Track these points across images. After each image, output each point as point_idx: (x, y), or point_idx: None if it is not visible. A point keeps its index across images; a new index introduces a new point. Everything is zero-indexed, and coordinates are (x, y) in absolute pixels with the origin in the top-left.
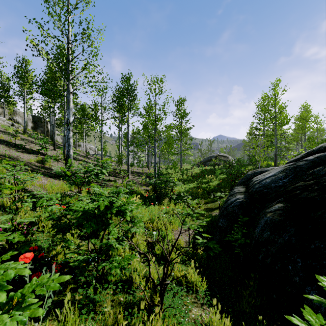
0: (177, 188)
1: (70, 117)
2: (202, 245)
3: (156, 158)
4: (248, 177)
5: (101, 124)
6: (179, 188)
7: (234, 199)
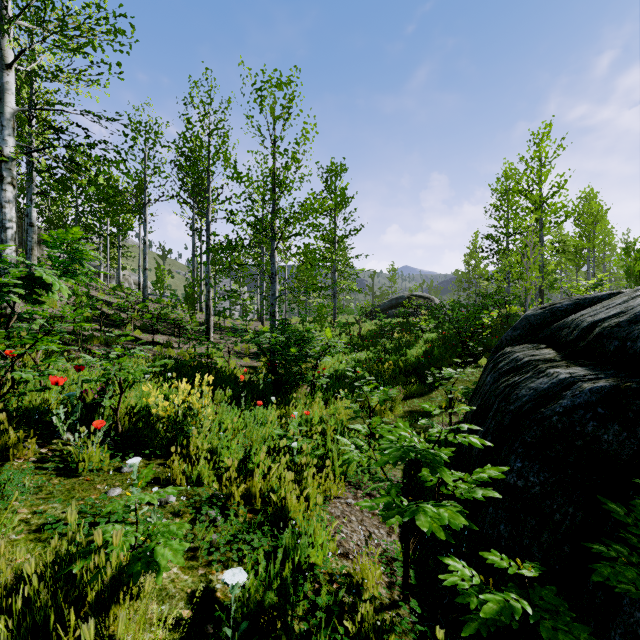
0: (329, 362)
1: (3, 142)
2: (495, 622)
3: (275, 285)
4: (534, 321)
5: (144, 211)
6: (332, 362)
7: (547, 384)
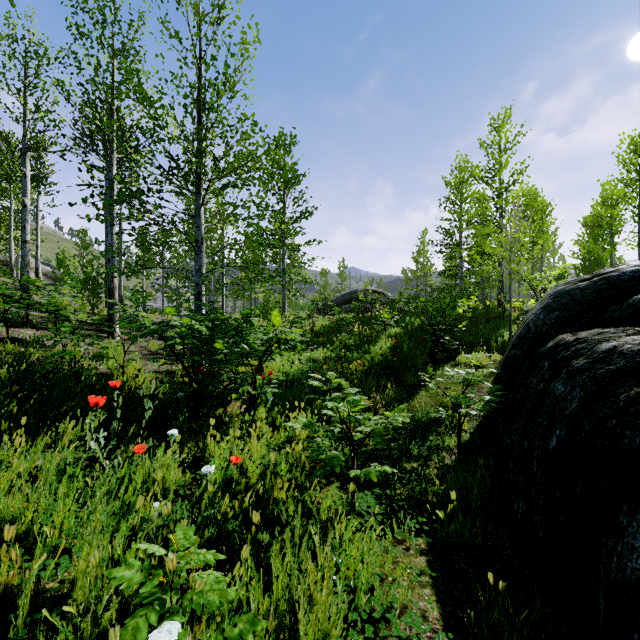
0: (277, 363)
1: None
2: None
3: (201, 257)
4: (582, 296)
5: (23, 162)
6: (281, 363)
7: None
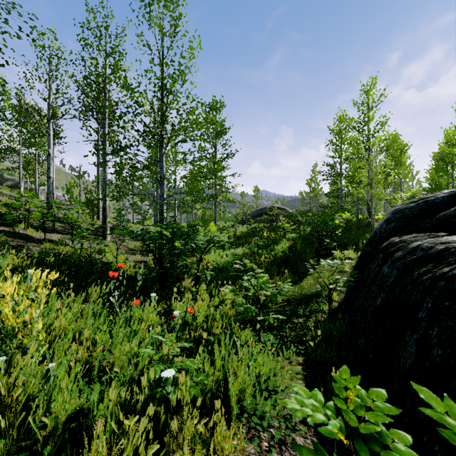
0: (211, 256)
1: None
2: None
3: (163, 188)
4: (410, 213)
5: (48, 126)
6: (214, 257)
7: None
